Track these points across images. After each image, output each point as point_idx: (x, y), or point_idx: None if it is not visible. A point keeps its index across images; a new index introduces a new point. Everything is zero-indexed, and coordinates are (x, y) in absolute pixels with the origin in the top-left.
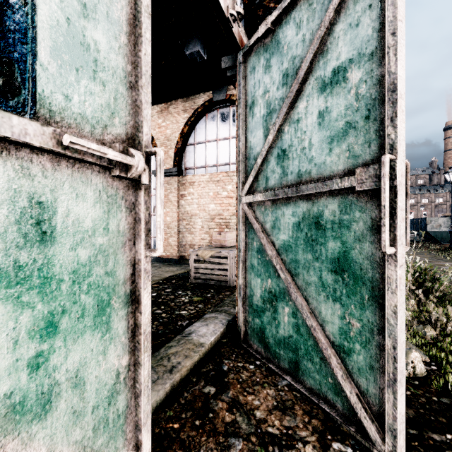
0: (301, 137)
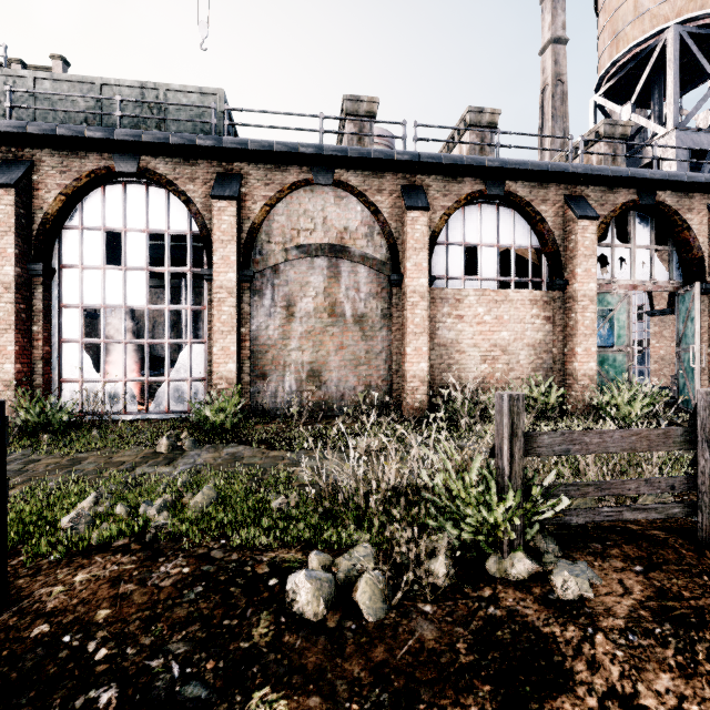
0: (688, 333)
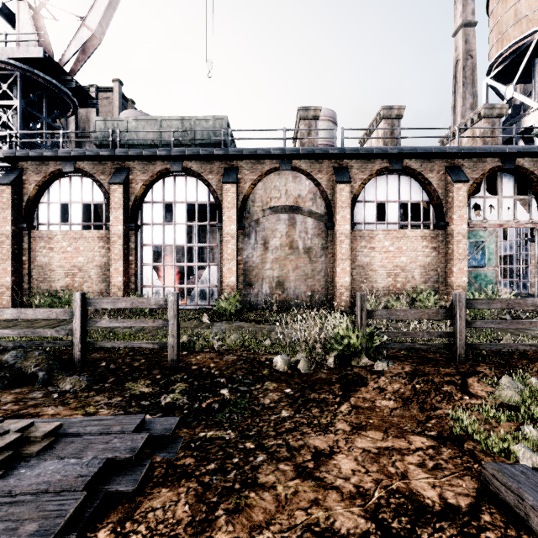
0: None
